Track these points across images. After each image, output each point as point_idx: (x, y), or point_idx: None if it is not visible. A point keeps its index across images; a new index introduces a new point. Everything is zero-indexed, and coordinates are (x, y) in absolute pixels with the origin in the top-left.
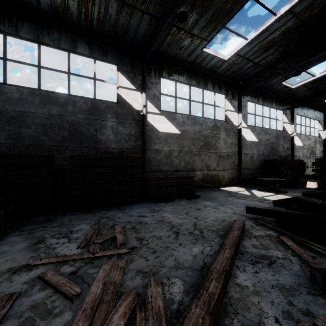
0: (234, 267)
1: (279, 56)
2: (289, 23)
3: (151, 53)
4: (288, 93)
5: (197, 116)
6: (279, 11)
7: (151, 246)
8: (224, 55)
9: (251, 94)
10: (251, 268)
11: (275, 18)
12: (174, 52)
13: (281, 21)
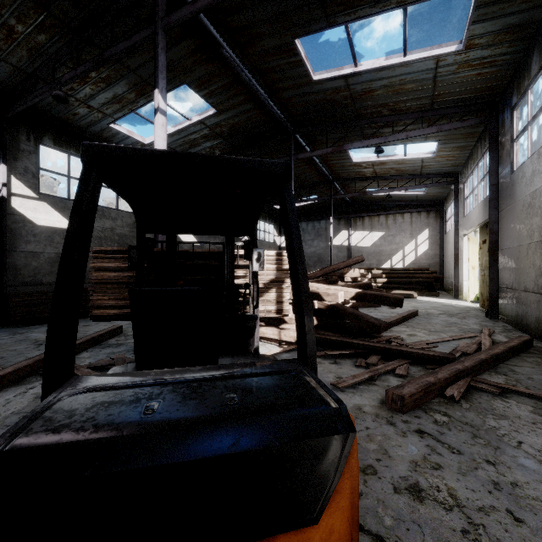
0: (84, 352)
1: None
2: (205, 130)
3: (16, 111)
4: None
5: (108, 207)
6: (192, 118)
7: (0, 356)
8: (143, 138)
9: None
10: (99, 350)
11: (190, 123)
12: (64, 116)
13: (197, 127)
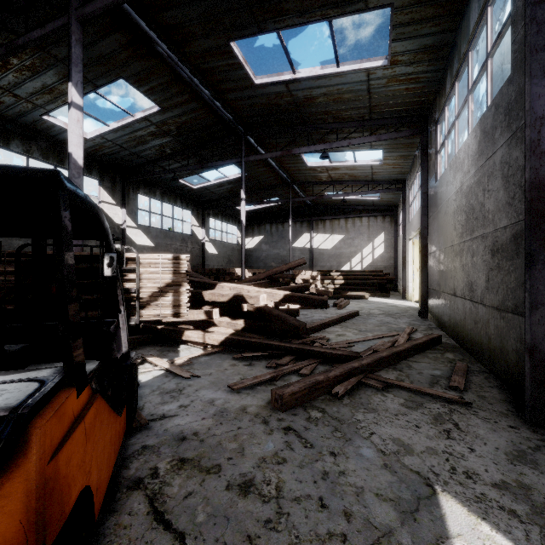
0: None
1: (160, 154)
2: (151, 128)
3: None
4: (193, 192)
5: None
6: (136, 114)
7: None
8: (84, 132)
9: (144, 185)
10: None
11: (133, 119)
12: None
13: (142, 123)
